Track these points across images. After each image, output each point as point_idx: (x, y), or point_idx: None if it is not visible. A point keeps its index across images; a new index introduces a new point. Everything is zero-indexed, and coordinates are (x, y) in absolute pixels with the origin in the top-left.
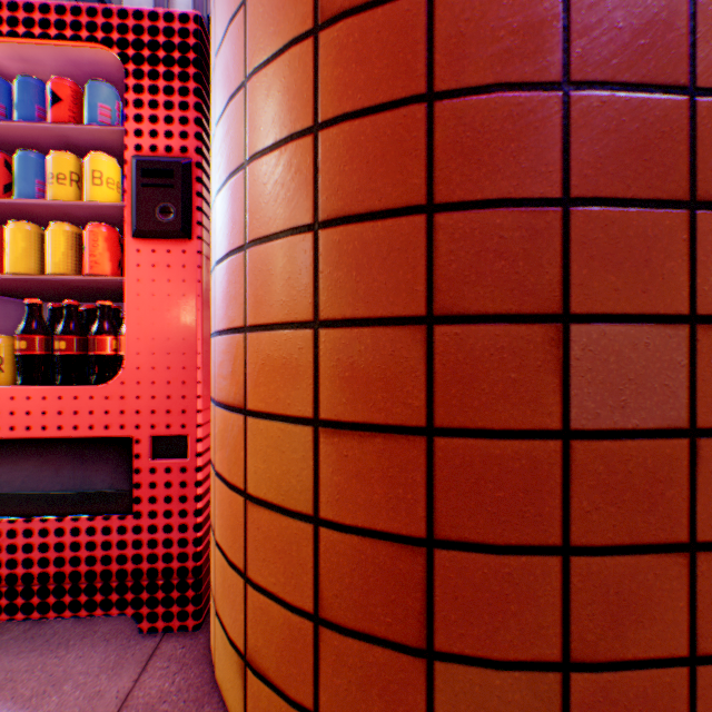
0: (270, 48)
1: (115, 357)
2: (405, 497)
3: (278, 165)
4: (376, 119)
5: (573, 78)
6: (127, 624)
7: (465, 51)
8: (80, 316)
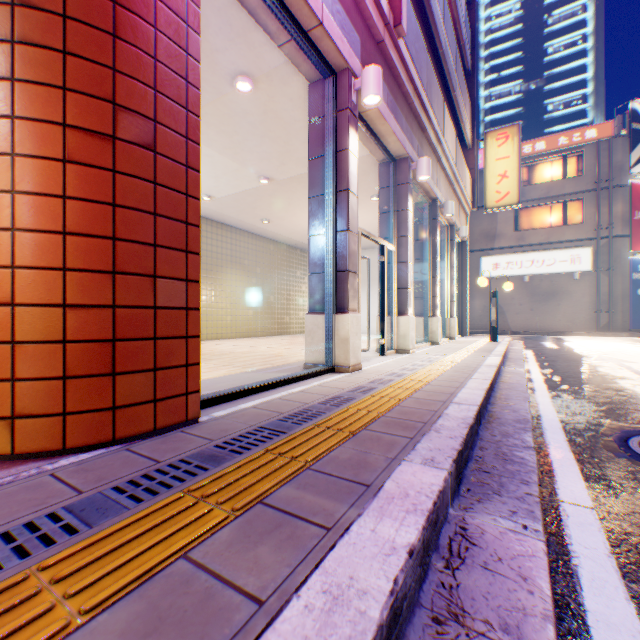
0: (37, 152)
1: None
2: (107, 328)
3: (42, 203)
4: (95, 205)
5: (159, 213)
6: None
7: (127, 196)
8: None
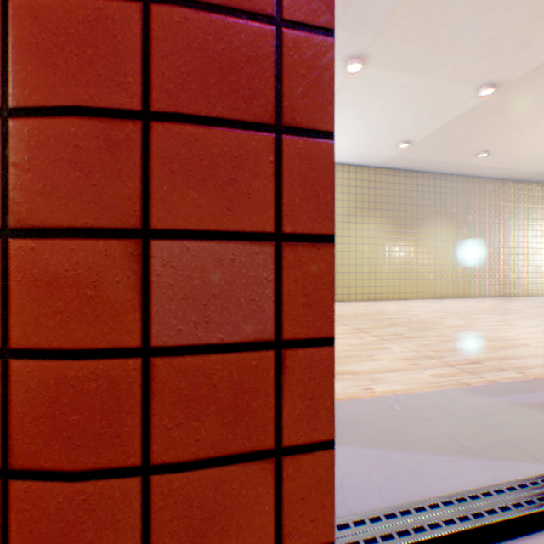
0: None
1: None
2: None
3: None
4: None
5: None
6: None
7: None
8: None
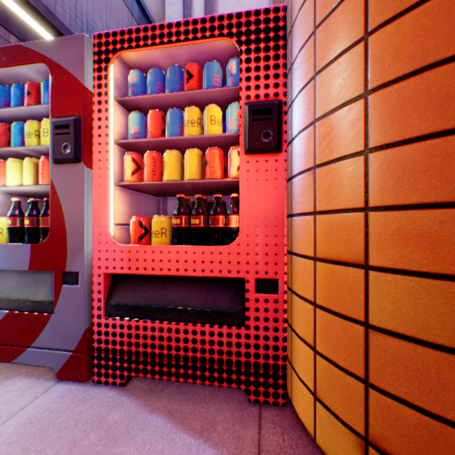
0: (399, 6)
1: (224, 228)
2: None
3: (410, 89)
4: None
5: None
6: (233, 393)
7: None
8: (203, 204)
